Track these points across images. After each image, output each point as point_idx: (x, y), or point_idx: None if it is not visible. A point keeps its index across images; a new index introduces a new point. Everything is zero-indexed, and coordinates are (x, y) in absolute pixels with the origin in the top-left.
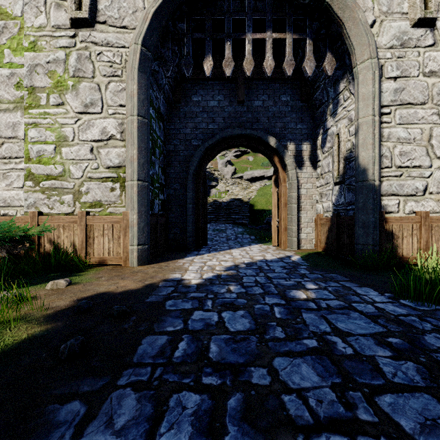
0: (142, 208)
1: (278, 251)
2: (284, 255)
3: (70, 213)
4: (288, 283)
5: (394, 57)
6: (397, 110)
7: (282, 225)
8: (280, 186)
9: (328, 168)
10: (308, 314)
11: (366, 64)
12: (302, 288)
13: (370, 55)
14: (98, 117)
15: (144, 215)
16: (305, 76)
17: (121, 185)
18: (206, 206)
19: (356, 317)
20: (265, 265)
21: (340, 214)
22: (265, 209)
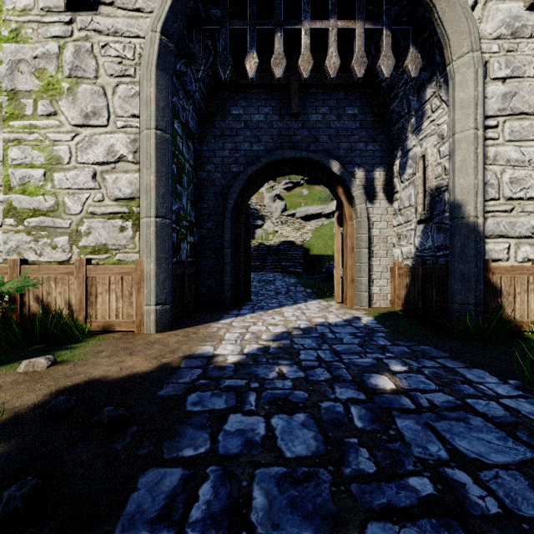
0: (162, 255)
1: (343, 311)
2: (352, 316)
3: (65, 261)
4: (364, 362)
5: (503, 50)
6: (507, 122)
7: (348, 276)
8: (346, 225)
9: (410, 202)
10: (404, 421)
11: (465, 59)
12: (385, 370)
13: (471, 46)
14: (103, 132)
15: (164, 264)
16: (378, 82)
17: (134, 224)
18: (249, 251)
19: (481, 428)
20: (329, 332)
21: (426, 262)
22: (323, 254)
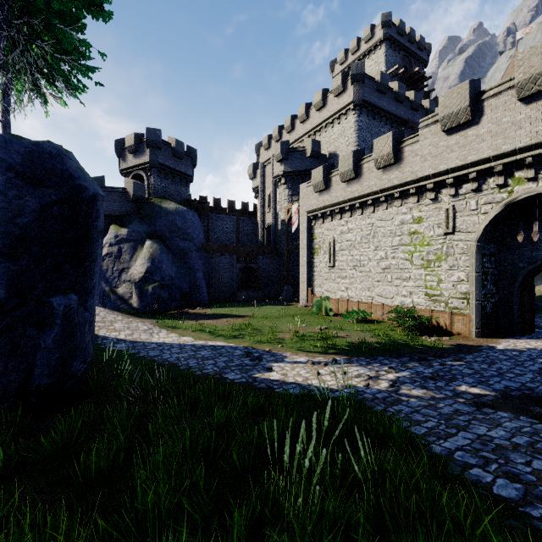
0: (477, 313)
1: None
2: None
3: (443, 310)
4: None
5: None
6: None
7: None
8: None
9: None
10: (530, 362)
11: None
12: None
13: None
14: (456, 272)
15: (478, 316)
16: None
17: (467, 301)
18: (533, 306)
19: None
20: None
21: None
22: None
